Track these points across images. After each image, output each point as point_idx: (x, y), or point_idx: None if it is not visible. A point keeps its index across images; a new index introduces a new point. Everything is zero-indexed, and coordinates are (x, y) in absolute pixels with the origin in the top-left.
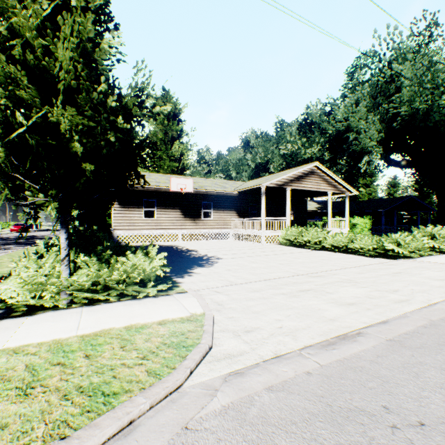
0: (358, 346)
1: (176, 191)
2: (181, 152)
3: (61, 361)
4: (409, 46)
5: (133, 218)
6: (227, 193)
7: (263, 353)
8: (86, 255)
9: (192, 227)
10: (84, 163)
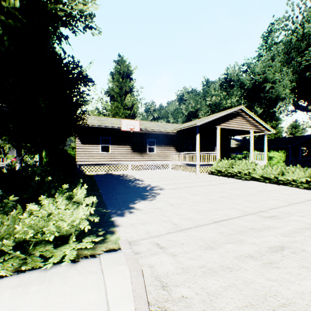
0: None
1: (126, 131)
2: (132, 102)
3: None
4: None
5: (92, 152)
6: (167, 132)
7: None
8: None
9: (139, 159)
10: None
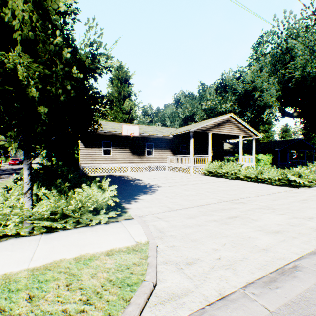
0: (300, 284)
1: (126, 135)
2: (131, 107)
3: (1, 306)
4: (301, 25)
5: (95, 155)
6: (164, 137)
7: (208, 293)
8: (48, 188)
9: (138, 162)
10: (39, 107)
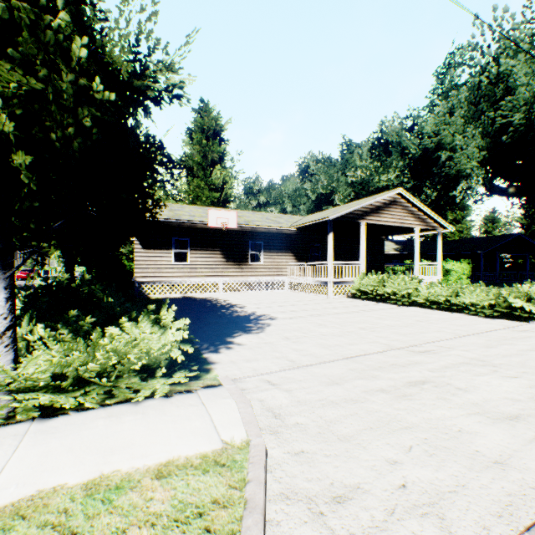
0: None
1: (215, 227)
2: (224, 179)
3: None
4: (524, 32)
5: (160, 263)
6: (282, 230)
7: None
8: (51, 325)
9: (236, 274)
10: (16, 157)
